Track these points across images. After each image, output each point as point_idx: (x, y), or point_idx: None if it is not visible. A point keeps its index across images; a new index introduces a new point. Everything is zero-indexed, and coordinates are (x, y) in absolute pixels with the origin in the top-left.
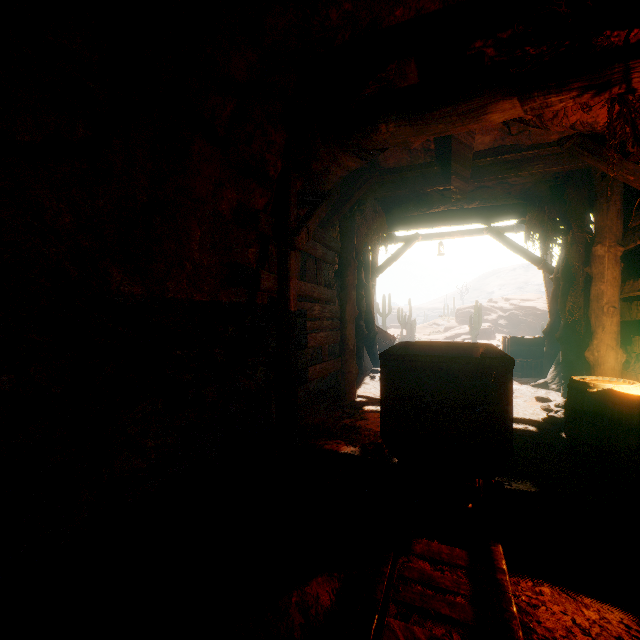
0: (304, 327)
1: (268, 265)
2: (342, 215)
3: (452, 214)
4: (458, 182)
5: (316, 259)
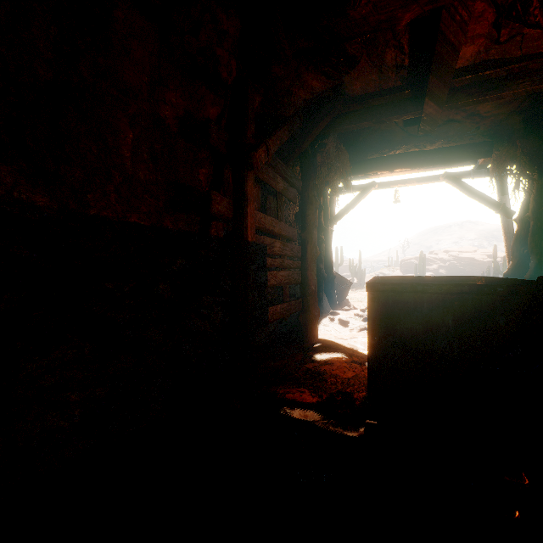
0: (264, 263)
1: (223, 192)
2: (303, 152)
3: (413, 156)
4: (431, 107)
5: (277, 194)
